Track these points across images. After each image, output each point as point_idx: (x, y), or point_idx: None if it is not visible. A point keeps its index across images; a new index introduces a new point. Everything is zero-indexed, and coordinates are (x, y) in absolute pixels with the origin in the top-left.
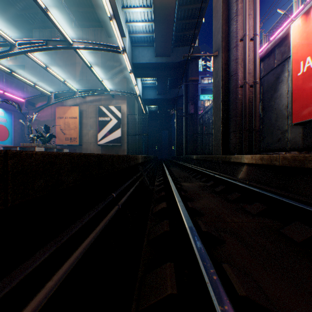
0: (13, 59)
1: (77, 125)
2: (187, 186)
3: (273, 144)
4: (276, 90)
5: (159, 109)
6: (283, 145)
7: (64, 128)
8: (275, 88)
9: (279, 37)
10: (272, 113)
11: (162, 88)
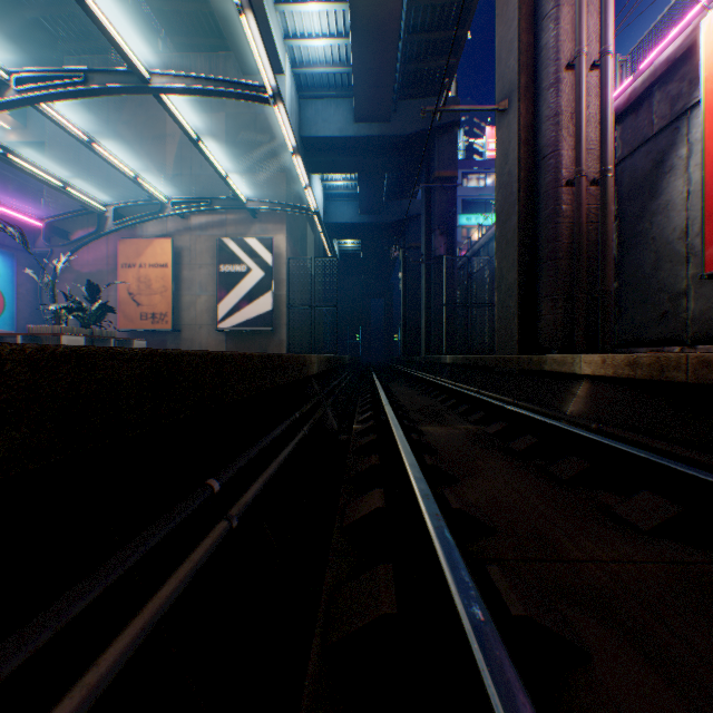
0: (19, 128)
1: (168, 283)
2: (436, 435)
3: (647, 326)
4: (655, 194)
5: (363, 248)
6: (675, 328)
7: (137, 292)
8: (654, 189)
9: (665, 59)
10: (644, 250)
11: (370, 199)
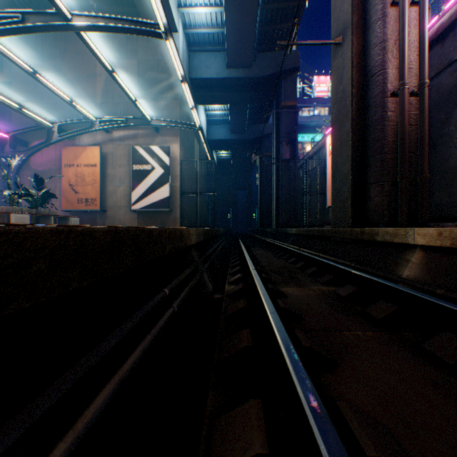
0: None
1: (97, 178)
2: (296, 297)
3: (452, 206)
4: None
5: (233, 157)
6: None
7: (75, 183)
8: None
9: None
10: (450, 147)
11: (237, 123)
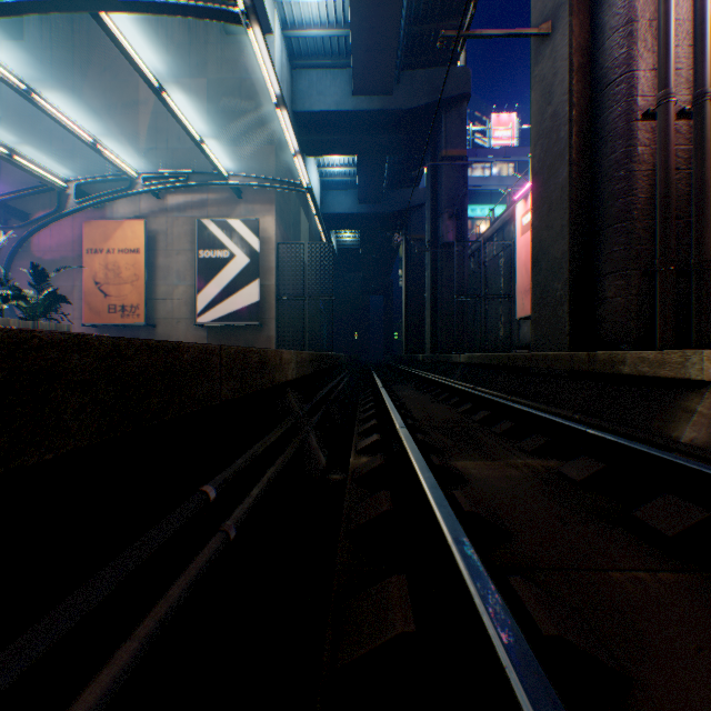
0: None
1: (140, 271)
2: (488, 483)
3: None
4: None
5: (362, 242)
6: None
7: (104, 281)
8: None
9: None
10: None
11: (370, 187)
